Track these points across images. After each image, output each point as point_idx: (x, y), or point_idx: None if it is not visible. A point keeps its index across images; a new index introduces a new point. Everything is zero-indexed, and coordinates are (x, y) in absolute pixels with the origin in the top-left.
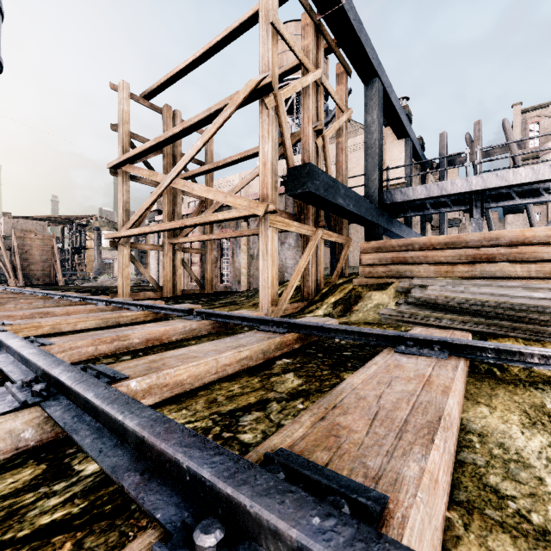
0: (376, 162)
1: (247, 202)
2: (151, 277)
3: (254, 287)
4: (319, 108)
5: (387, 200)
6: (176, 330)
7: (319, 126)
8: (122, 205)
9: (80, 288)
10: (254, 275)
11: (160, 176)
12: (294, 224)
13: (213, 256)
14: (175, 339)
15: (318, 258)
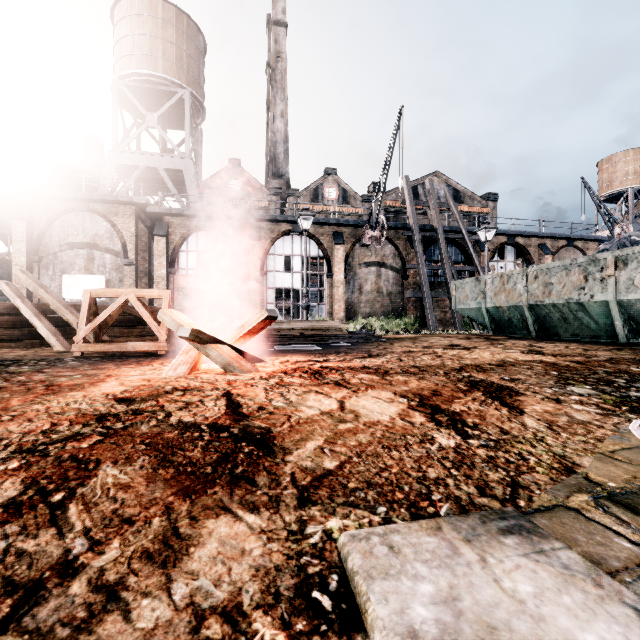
0: None
1: None
2: None
3: None
4: None
5: None
6: None
7: None
8: None
9: None
10: None
11: None
12: None
13: None
14: None
15: None
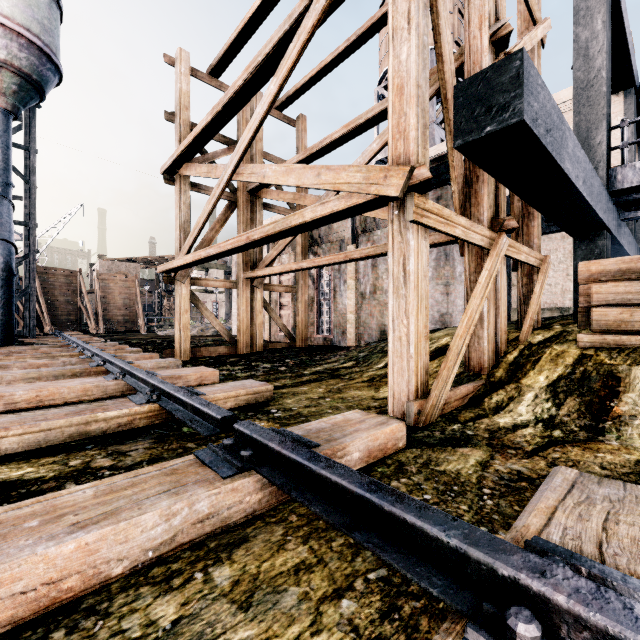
0: (602, 111)
1: (362, 174)
2: (222, 326)
3: (365, 340)
4: (500, 0)
5: (626, 181)
6: (128, 536)
7: (505, 29)
8: (179, 224)
9: (146, 339)
10: (365, 323)
11: (220, 168)
12: (459, 220)
13: (306, 296)
14: (123, 572)
15: (496, 294)
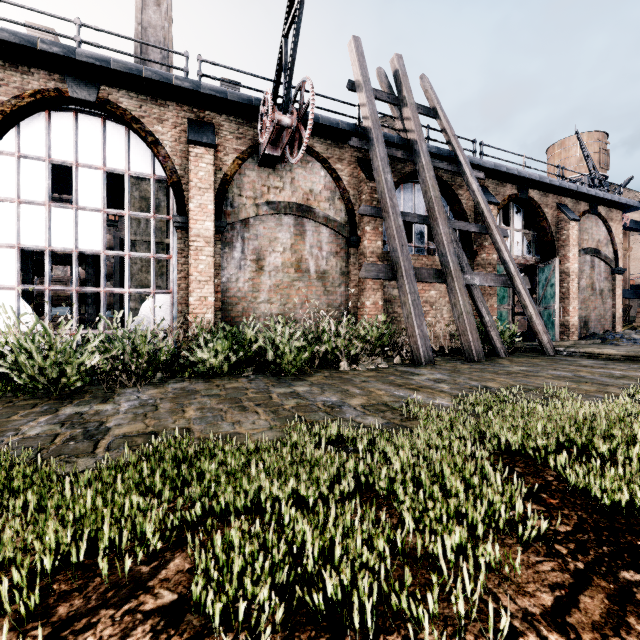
0: None
1: None
2: None
3: None
4: None
5: None
6: None
7: None
8: None
9: None
10: None
11: None
12: None
13: None
14: None
15: None
